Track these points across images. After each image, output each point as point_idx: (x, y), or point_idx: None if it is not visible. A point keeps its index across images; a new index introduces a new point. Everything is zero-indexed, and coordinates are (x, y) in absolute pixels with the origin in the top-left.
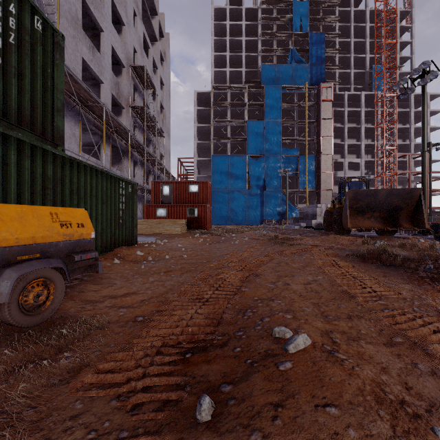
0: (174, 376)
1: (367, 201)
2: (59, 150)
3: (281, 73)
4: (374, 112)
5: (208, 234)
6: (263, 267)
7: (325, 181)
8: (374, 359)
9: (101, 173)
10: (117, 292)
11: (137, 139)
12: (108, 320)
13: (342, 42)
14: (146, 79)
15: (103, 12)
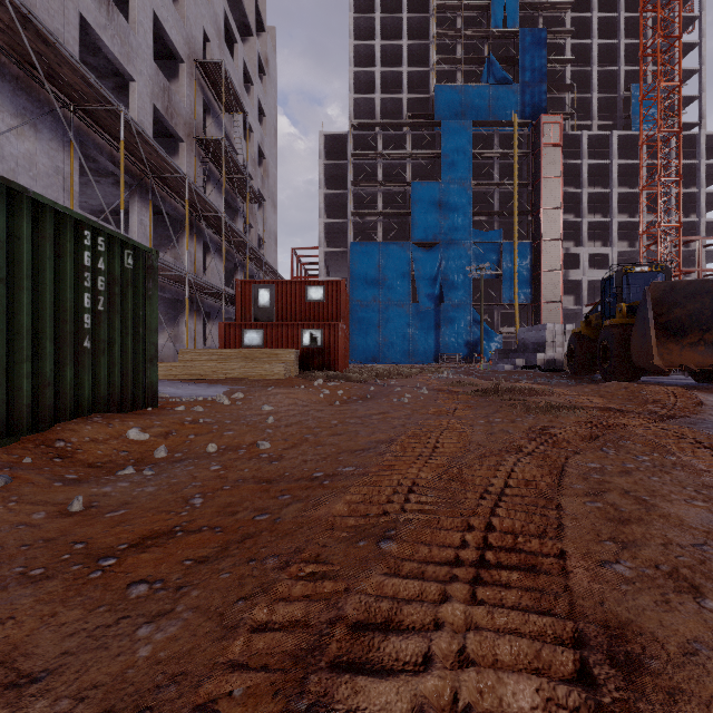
0: None
1: (693, 308)
2: None
3: (470, 100)
4: (634, 166)
5: (341, 380)
6: (566, 530)
7: (549, 287)
8: None
9: None
10: None
11: (204, 196)
12: None
13: (576, 46)
14: (227, 90)
15: None
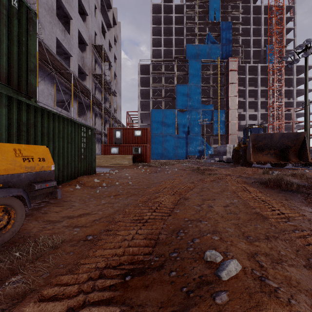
0: (113, 305)
1: (265, 142)
2: (32, 101)
3: (200, 50)
4: (267, 78)
5: (148, 166)
6: (190, 192)
7: (232, 128)
8: (301, 285)
9: (67, 120)
10: (74, 213)
11: (96, 97)
12: (62, 239)
13: (244, 28)
14: (104, 54)
15: (72, 5)
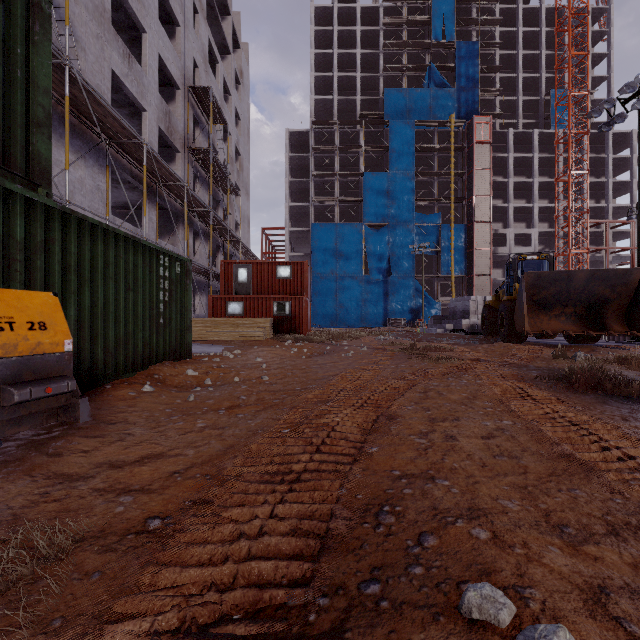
0: None
1: (555, 290)
2: (40, 194)
3: (414, 102)
4: (553, 159)
5: (305, 341)
6: (400, 401)
7: (480, 262)
8: None
9: (125, 240)
10: (128, 453)
11: (197, 196)
12: (80, 532)
13: (504, 55)
14: (213, 108)
15: (145, 3)
